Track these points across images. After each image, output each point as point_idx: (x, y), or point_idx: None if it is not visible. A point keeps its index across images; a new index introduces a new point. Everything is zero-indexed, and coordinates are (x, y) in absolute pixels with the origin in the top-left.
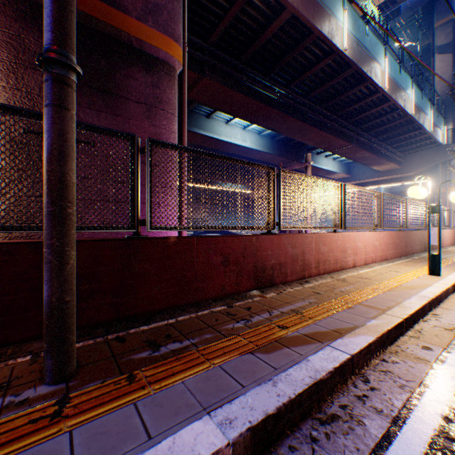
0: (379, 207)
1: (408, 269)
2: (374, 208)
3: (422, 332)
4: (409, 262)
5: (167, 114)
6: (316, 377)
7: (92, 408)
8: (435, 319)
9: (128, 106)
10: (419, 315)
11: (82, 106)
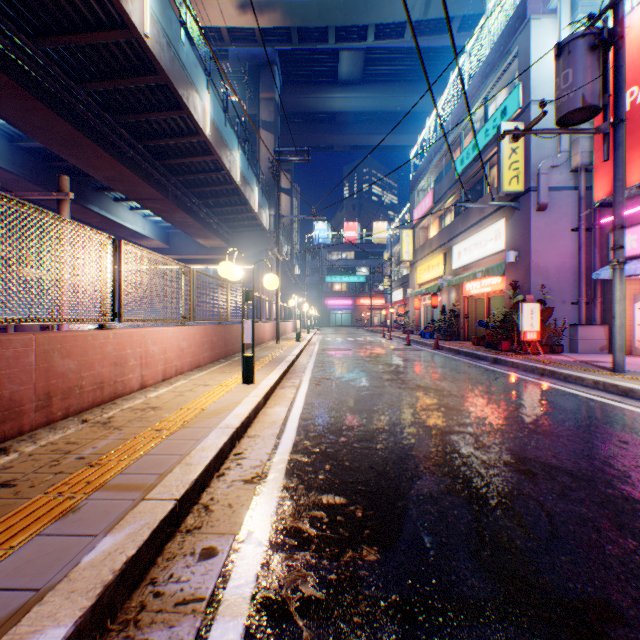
0: (191, 290)
1: (223, 379)
2: (181, 290)
3: (213, 506)
4: (228, 367)
5: None
6: None
7: None
8: (238, 464)
9: None
10: (216, 467)
11: None
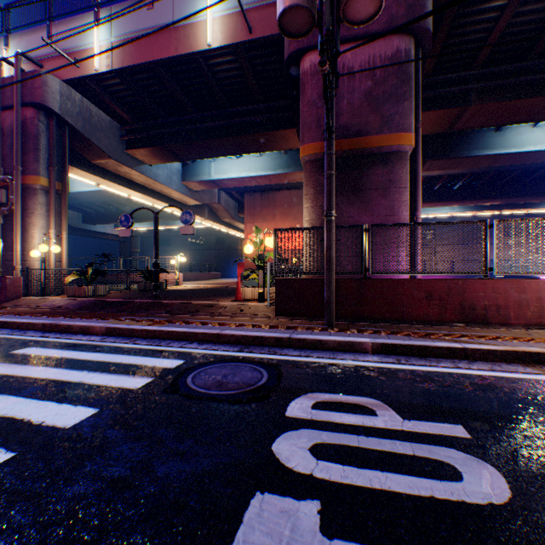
0: None
1: None
2: None
3: None
4: None
5: (398, 189)
6: (426, 344)
7: (336, 331)
8: None
9: (369, 194)
10: None
11: (343, 204)
